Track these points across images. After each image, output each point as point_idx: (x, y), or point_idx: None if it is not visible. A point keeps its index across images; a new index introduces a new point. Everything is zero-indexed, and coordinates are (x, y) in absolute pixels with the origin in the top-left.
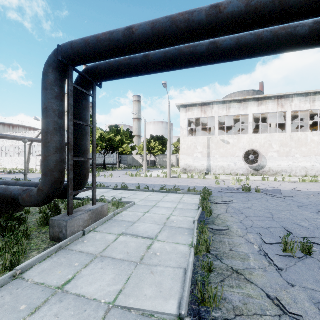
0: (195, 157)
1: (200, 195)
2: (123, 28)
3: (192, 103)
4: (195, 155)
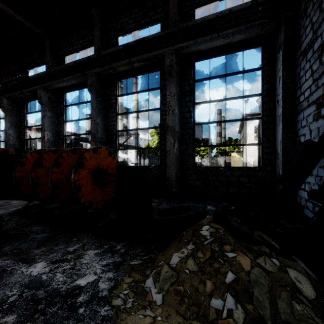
0: None
1: None
2: None
3: (259, 112)
4: None
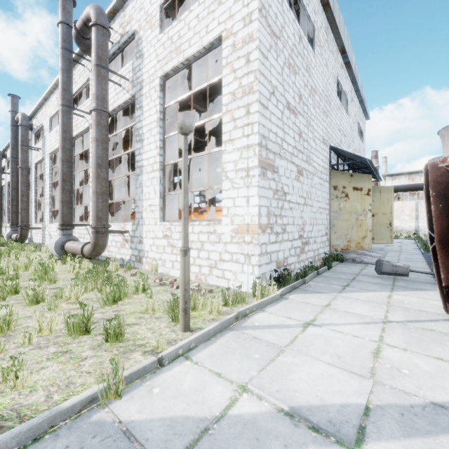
0: (401, 219)
1: (414, 238)
2: (394, 187)
3: (399, 173)
4: (401, 217)
